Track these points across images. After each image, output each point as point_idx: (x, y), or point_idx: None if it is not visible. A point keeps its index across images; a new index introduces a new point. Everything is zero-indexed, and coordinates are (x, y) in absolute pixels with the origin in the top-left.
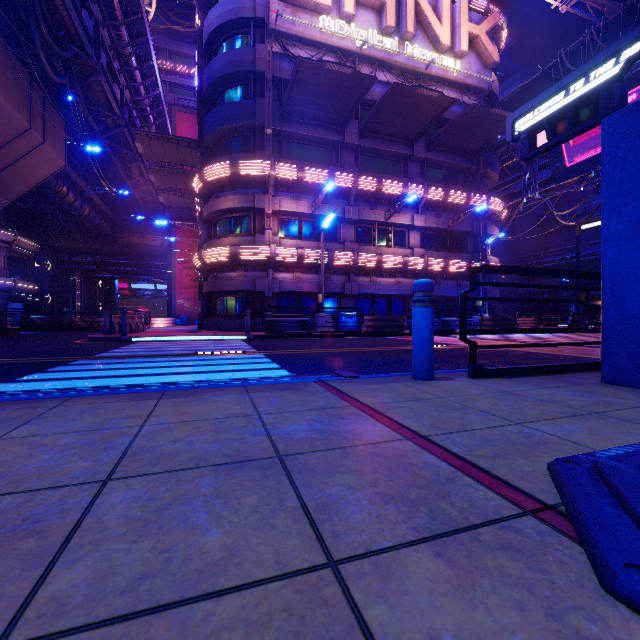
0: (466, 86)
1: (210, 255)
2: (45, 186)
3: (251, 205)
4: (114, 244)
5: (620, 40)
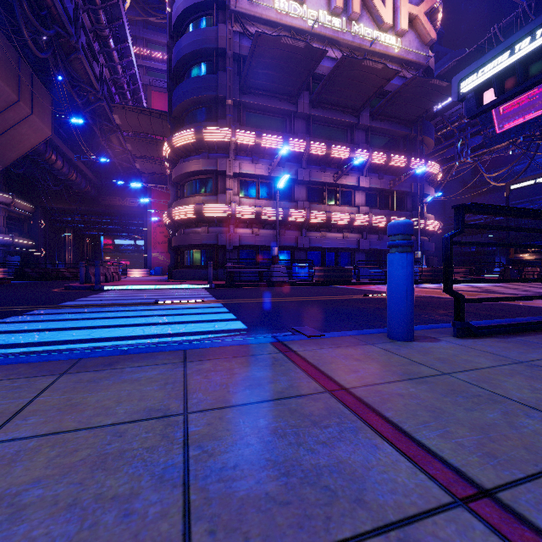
0: (406, 61)
1: (177, 213)
2: (36, 154)
3: (214, 168)
4: (98, 205)
5: None
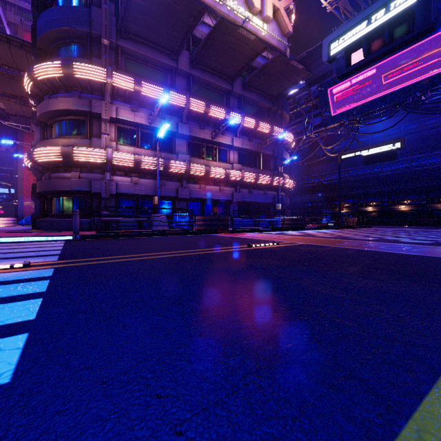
0: (270, 45)
1: (40, 154)
2: None
3: (87, 109)
4: None
5: None
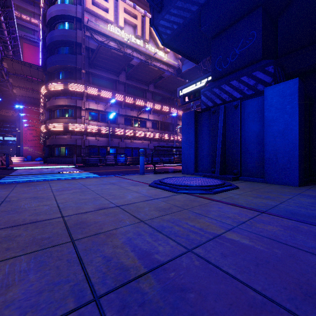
0: (169, 64)
1: (52, 127)
2: None
3: (74, 104)
4: None
5: (205, 75)
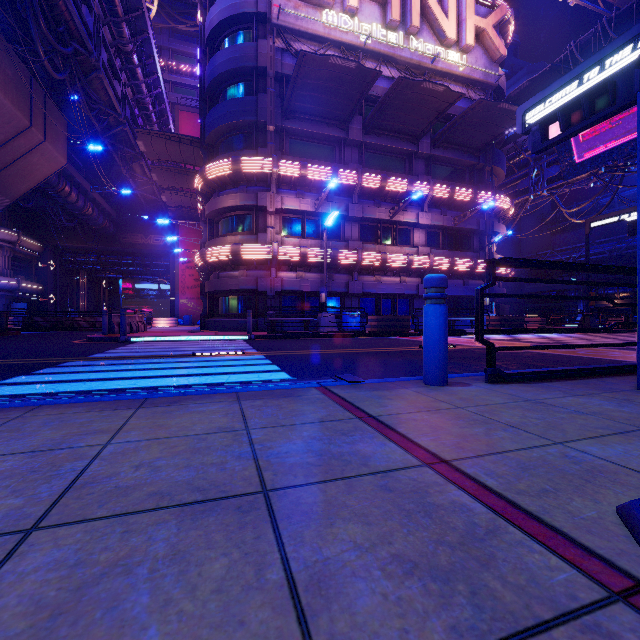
0: (472, 81)
1: (212, 254)
2: (47, 185)
3: (253, 203)
4: (117, 244)
5: (639, 23)
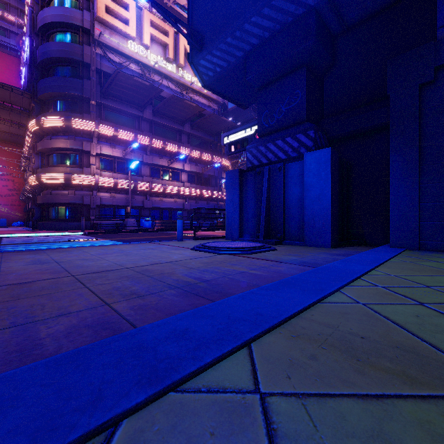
0: (211, 98)
1: (47, 178)
2: None
3: (80, 148)
4: None
5: (254, 122)
